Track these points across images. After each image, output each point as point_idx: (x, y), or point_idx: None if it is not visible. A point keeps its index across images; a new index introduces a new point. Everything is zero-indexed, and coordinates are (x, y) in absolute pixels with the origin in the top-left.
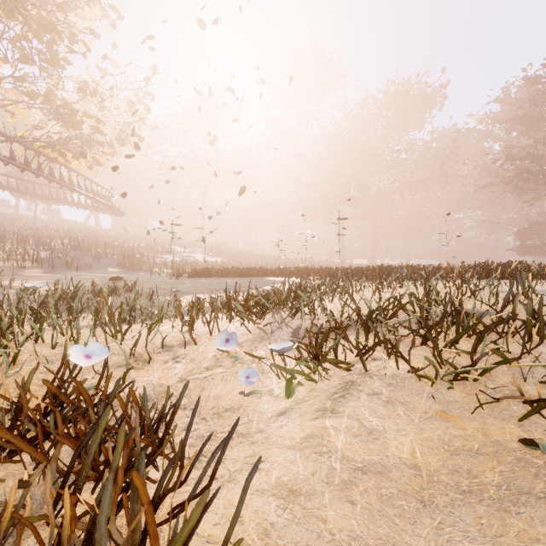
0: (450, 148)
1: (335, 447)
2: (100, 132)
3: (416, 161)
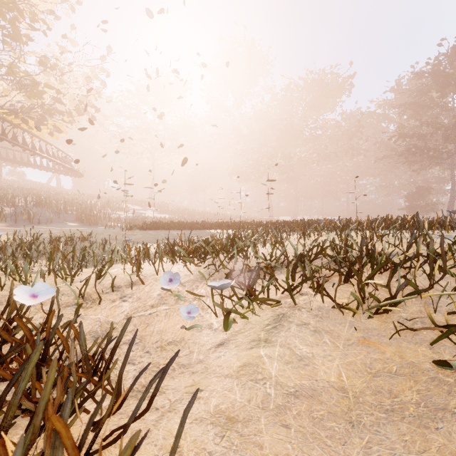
0: (355, 127)
1: (269, 374)
2: (60, 102)
3: (330, 137)
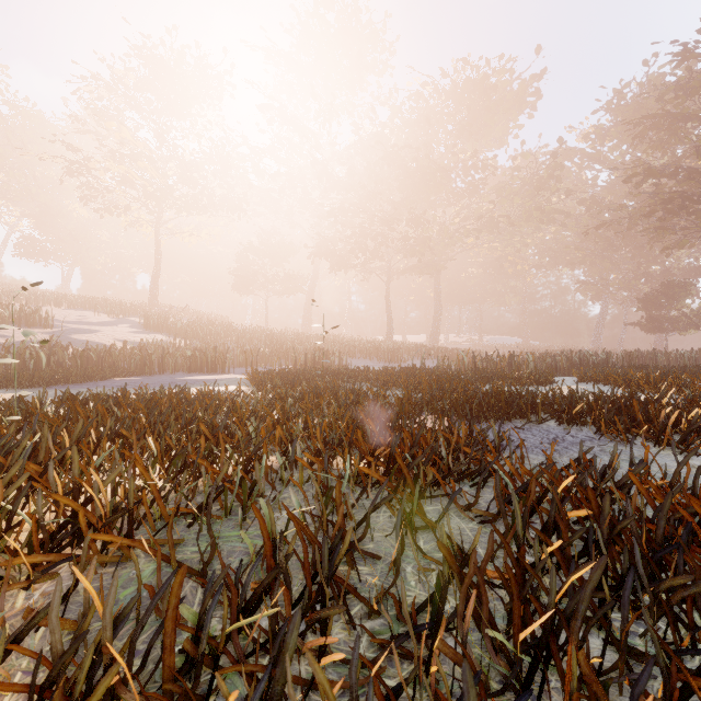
0: (547, 169)
1: None
2: None
3: (499, 187)
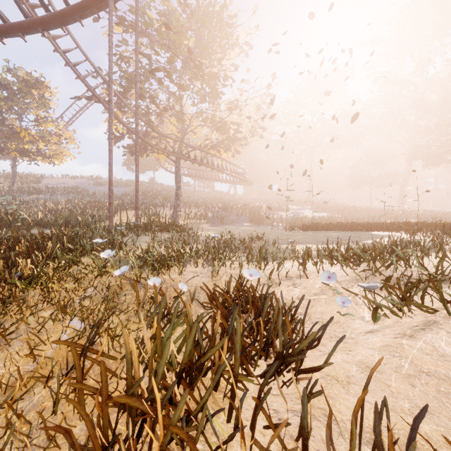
0: None
1: (406, 356)
2: (239, 132)
3: None
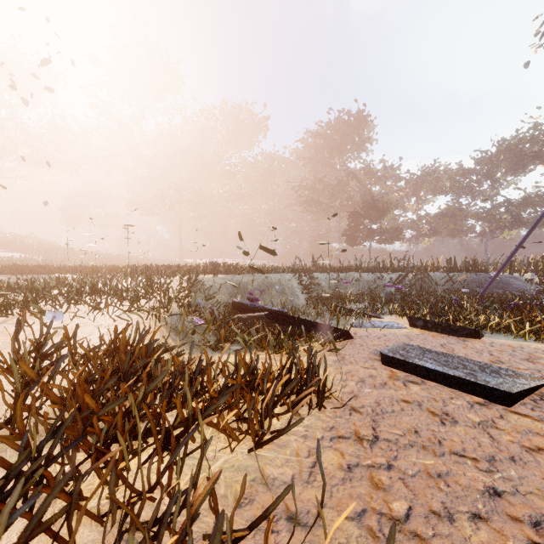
0: (269, 171)
1: None
2: None
3: (245, 176)
